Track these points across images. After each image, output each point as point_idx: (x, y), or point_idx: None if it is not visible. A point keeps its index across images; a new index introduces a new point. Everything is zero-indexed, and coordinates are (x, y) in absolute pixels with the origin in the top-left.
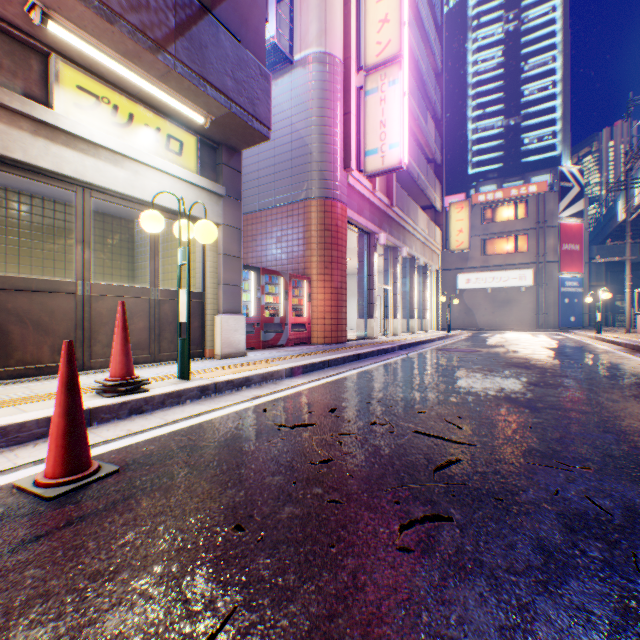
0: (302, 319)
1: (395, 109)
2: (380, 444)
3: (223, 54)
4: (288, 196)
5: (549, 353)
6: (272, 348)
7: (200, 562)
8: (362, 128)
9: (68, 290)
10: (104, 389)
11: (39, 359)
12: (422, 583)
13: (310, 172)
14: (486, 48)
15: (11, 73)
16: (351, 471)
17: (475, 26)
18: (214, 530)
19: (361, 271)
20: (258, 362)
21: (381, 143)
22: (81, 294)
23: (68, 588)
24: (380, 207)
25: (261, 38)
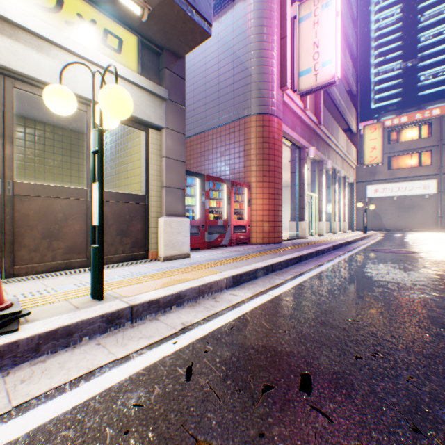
0: (242, 221)
1: (328, 29)
2: None
3: None
4: (230, 115)
5: None
6: (216, 248)
7: None
8: (295, 55)
9: None
10: None
11: None
12: None
13: (249, 92)
14: (386, 8)
15: None
16: None
17: None
18: None
19: (292, 181)
20: (197, 267)
21: (314, 62)
22: None
23: None
24: (309, 125)
25: None
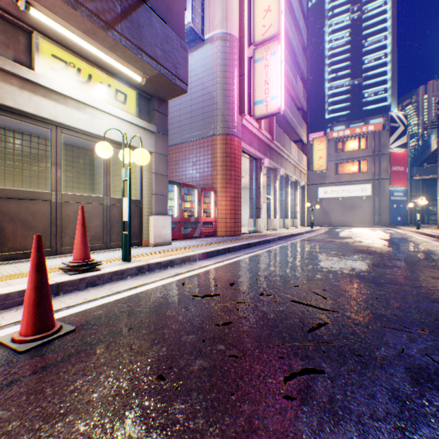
0: (210, 219)
1: (275, 72)
2: (267, 310)
3: (154, 32)
4: (200, 133)
5: (384, 243)
6: (189, 239)
7: (130, 407)
8: (252, 86)
9: (45, 198)
10: (69, 268)
11: (25, 247)
12: (304, 428)
13: (216, 116)
14: (338, 31)
15: (5, 45)
16: (246, 331)
17: (330, 16)
18: (142, 379)
19: (251, 185)
20: (179, 249)
21: (265, 96)
22: (55, 201)
23: (26, 428)
24: (264, 141)
25: (181, 21)
